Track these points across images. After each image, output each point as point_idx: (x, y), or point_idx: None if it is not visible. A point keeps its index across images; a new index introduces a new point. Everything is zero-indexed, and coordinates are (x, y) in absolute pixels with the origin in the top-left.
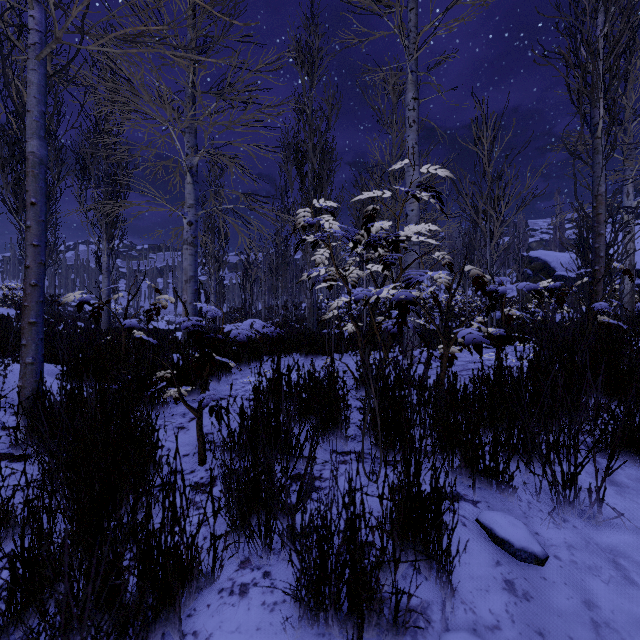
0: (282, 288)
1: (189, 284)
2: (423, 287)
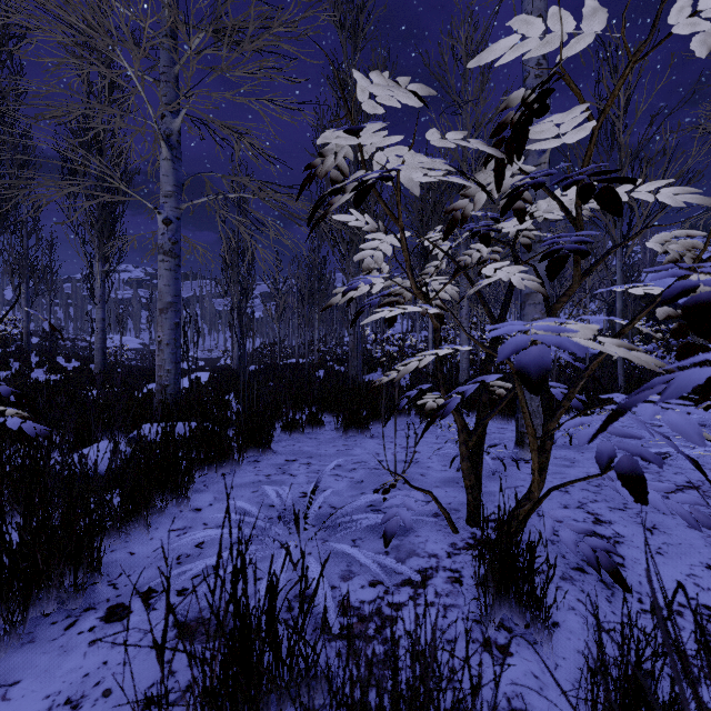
0: (319, 320)
1: (166, 315)
2: (615, 318)
